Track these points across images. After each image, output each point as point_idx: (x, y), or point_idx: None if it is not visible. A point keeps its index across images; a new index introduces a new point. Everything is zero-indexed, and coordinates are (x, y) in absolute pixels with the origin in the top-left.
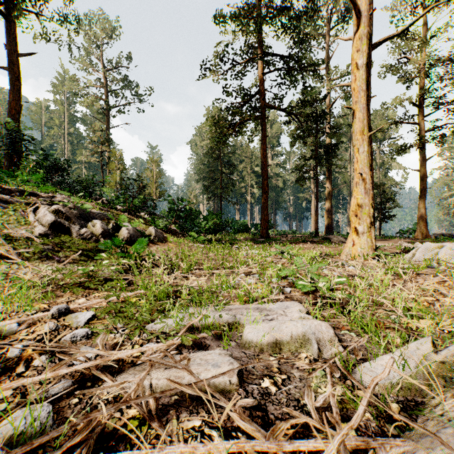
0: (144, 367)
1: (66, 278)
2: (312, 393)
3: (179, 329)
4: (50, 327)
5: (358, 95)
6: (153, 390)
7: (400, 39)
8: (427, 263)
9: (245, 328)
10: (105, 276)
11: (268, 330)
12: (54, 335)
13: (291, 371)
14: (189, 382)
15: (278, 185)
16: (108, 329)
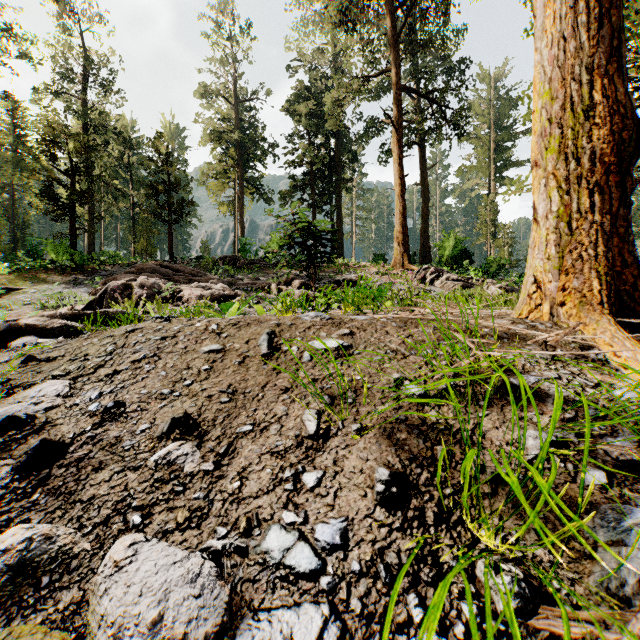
0: None
1: None
2: None
3: None
4: None
5: None
6: None
7: None
8: None
9: None
10: None
11: None
12: None
13: None
14: None
15: None
16: None
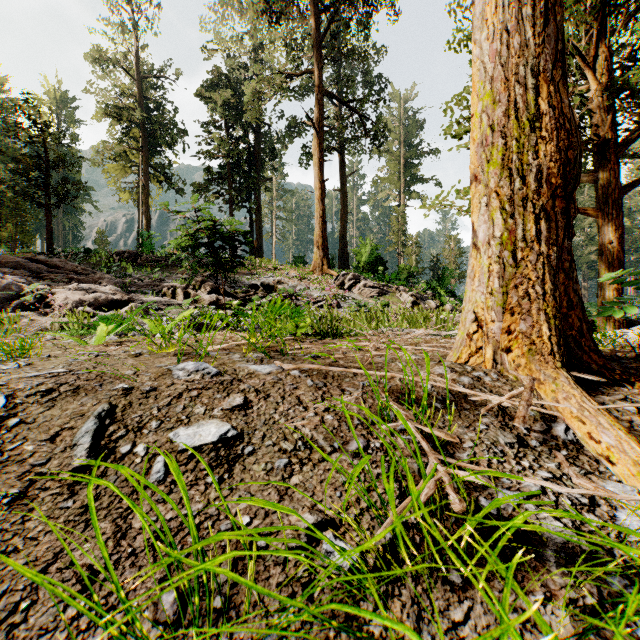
0: None
1: None
2: None
3: None
4: None
5: None
6: None
7: None
8: None
9: None
10: None
11: None
12: None
13: None
14: None
15: None
16: None
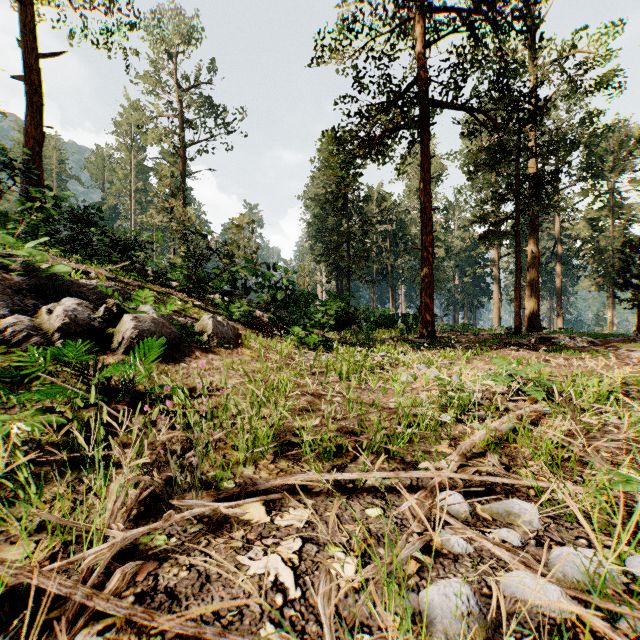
0: None
1: None
2: None
3: None
4: None
5: None
6: None
7: None
8: None
9: None
10: None
11: None
12: None
13: None
14: None
15: (437, 254)
16: None
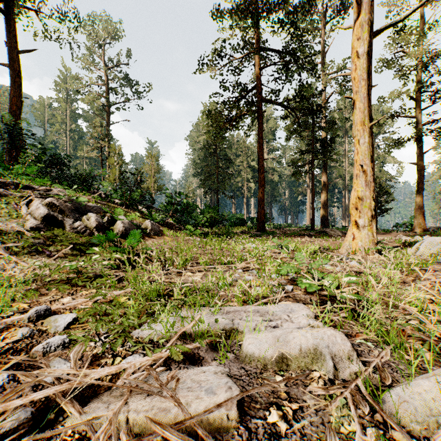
0: (123, 390)
1: (52, 274)
2: (337, 439)
3: (169, 336)
4: (24, 333)
5: (359, 84)
6: (130, 427)
7: (397, 32)
8: (433, 258)
9: (244, 338)
10: (96, 271)
11: (272, 342)
12: (27, 343)
13: (303, 397)
14: (176, 417)
15: (274, 179)
16: (88, 336)
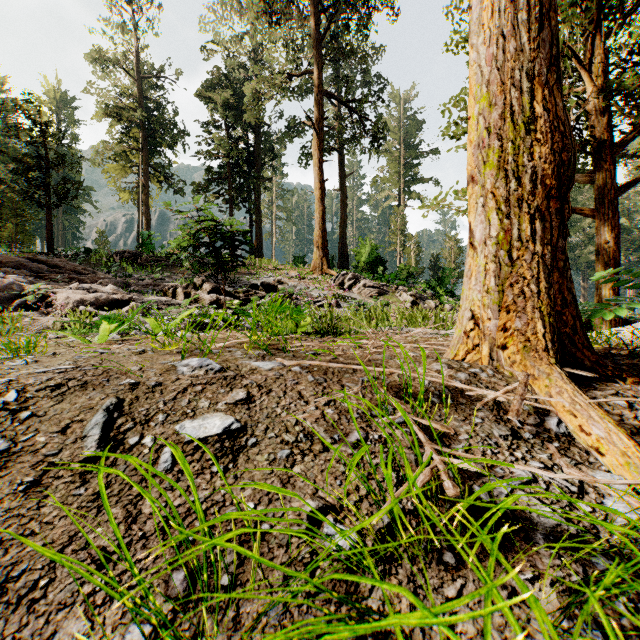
0: None
1: None
2: None
3: None
4: None
5: None
6: None
7: None
8: None
9: None
10: None
11: None
12: None
13: None
14: None
15: None
16: None
